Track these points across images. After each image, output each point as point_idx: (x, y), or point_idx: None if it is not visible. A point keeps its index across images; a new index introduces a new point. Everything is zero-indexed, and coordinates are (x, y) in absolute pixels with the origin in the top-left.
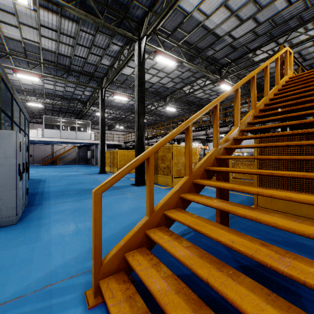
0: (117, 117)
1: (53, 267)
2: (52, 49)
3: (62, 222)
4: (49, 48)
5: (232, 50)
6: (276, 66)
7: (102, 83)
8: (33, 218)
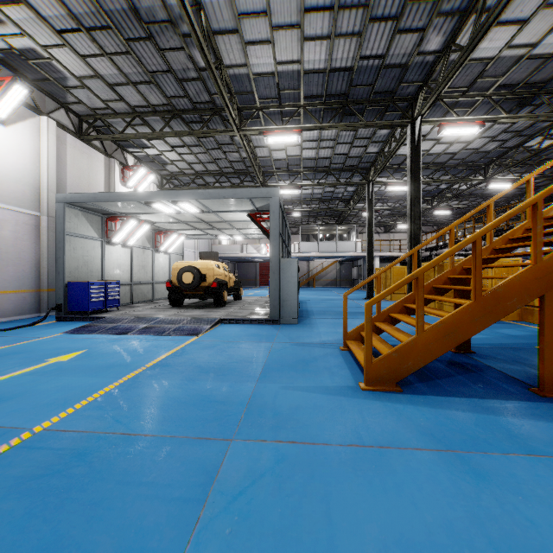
0: (398, 211)
1: (323, 340)
2: (312, 156)
3: (325, 327)
4: (309, 156)
5: None
6: None
7: (369, 175)
8: (306, 323)
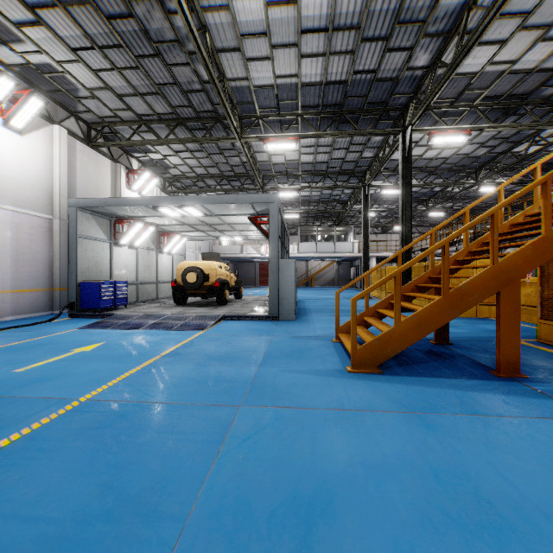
0: (394, 212)
1: (318, 334)
2: (309, 161)
3: (321, 323)
4: (307, 161)
5: None
6: None
7: (365, 178)
8: (303, 319)
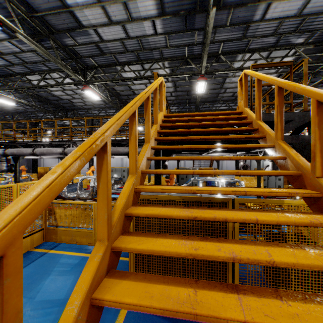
0: None
1: None
2: None
3: None
4: None
5: (99, 52)
6: (155, 98)
7: None
8: None
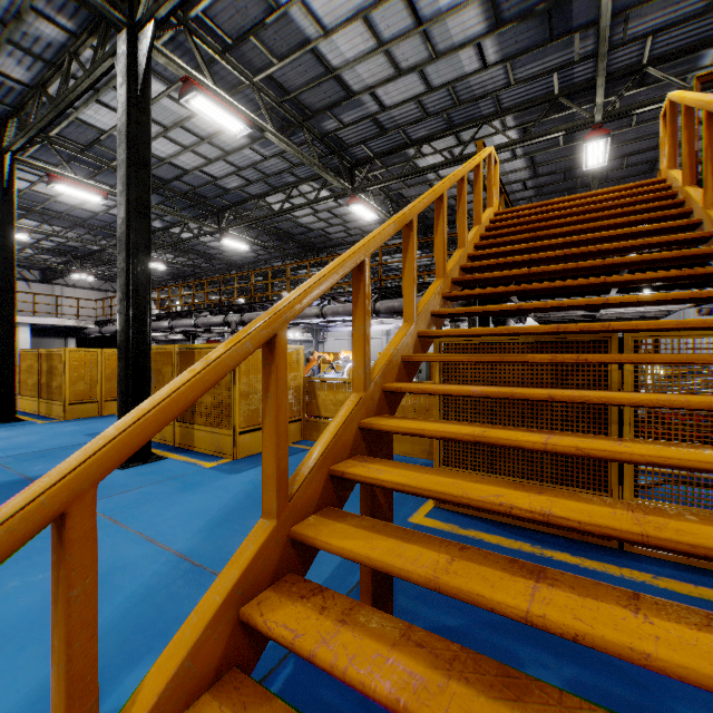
0: (73, 246)
1: None
2: None
3: None
4: None
5: (377, 131)
6: (476, 184)
7: (3, 135)
8: None
